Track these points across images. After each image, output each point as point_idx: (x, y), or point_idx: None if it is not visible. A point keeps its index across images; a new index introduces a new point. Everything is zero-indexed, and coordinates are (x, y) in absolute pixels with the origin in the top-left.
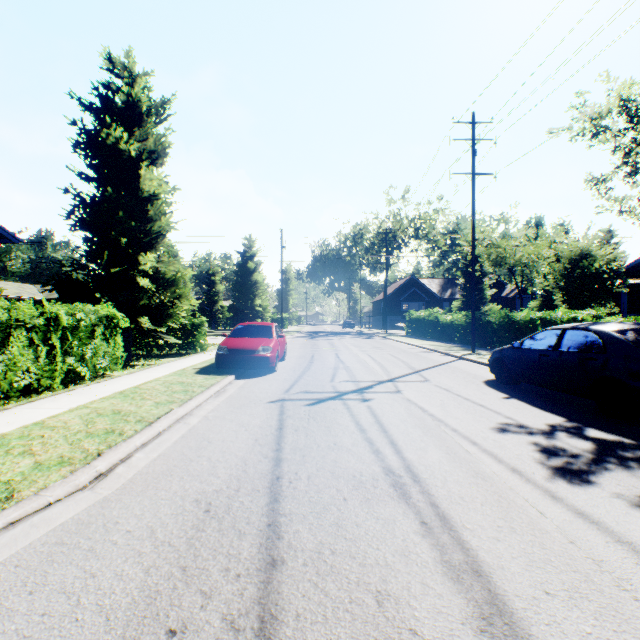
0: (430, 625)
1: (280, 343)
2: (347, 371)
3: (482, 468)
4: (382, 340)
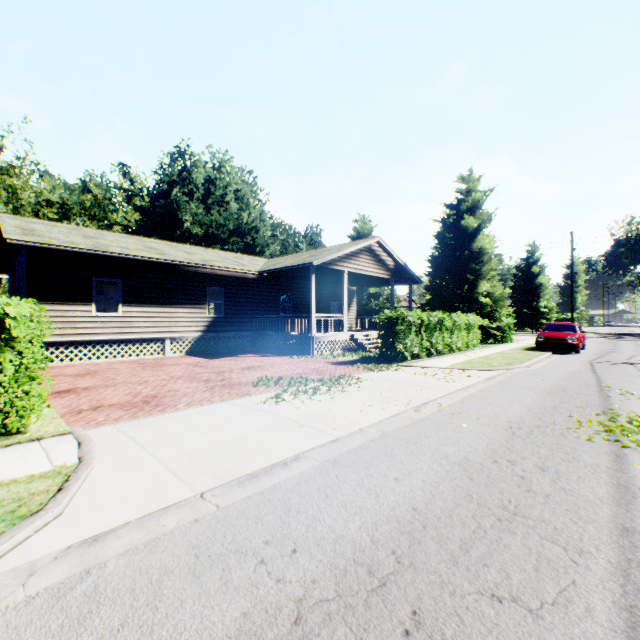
0: None
1: (581, 336)
2: None
3: None
4: None
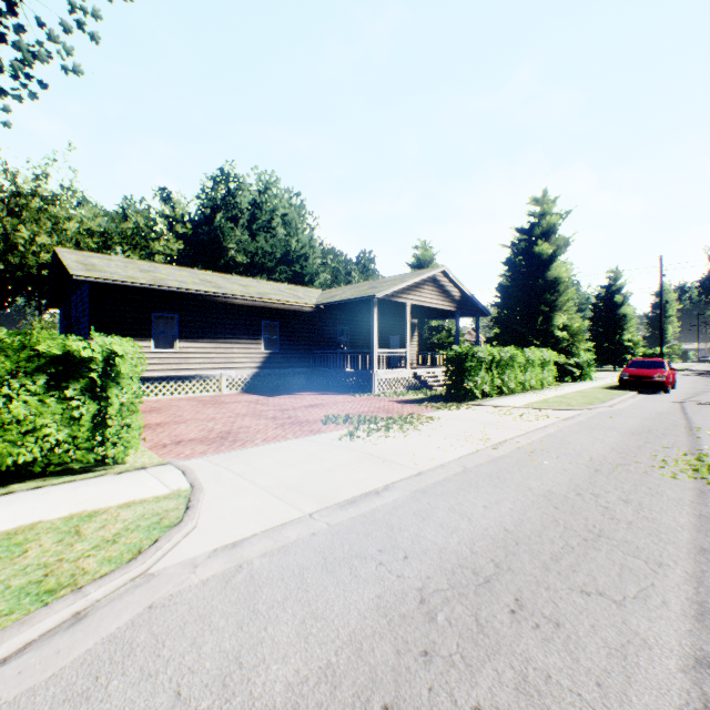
0: None
1: (670, 374)
2: None
3: None
4: None
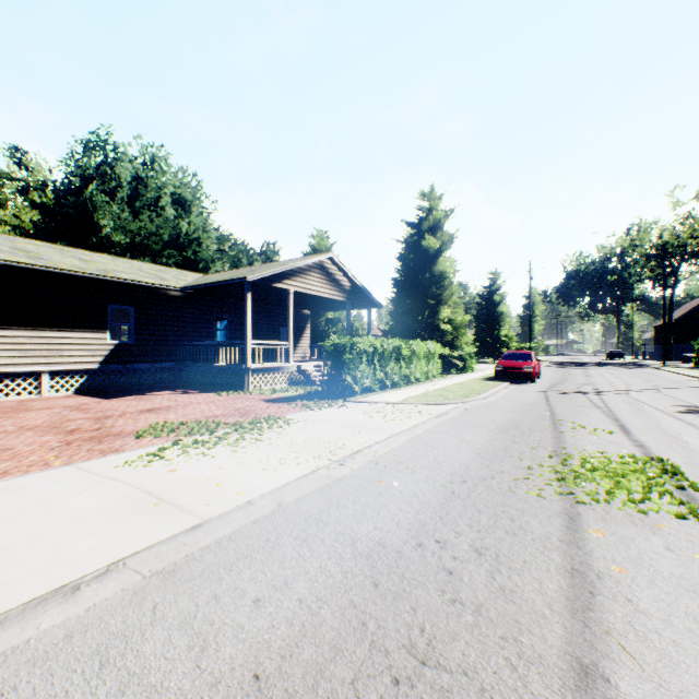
0: (591, 414)
1: (537, 365)
2: (592, 385)
3: (642, 409)
4: (650, 371)
